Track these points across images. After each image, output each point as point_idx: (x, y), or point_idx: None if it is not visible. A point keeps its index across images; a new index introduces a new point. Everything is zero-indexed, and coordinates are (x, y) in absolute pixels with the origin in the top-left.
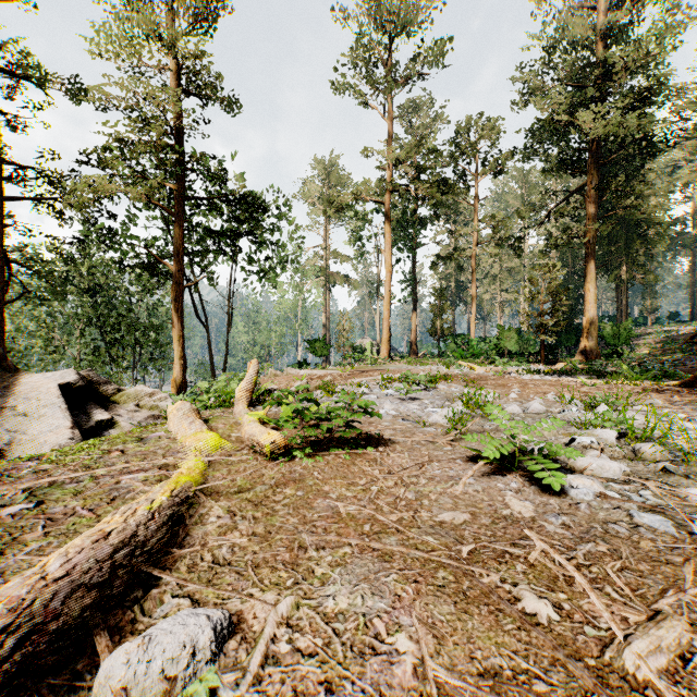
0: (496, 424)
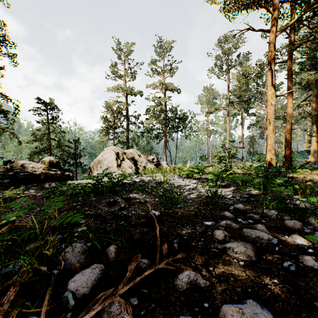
0: None
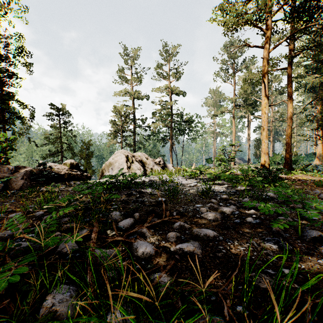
0: None
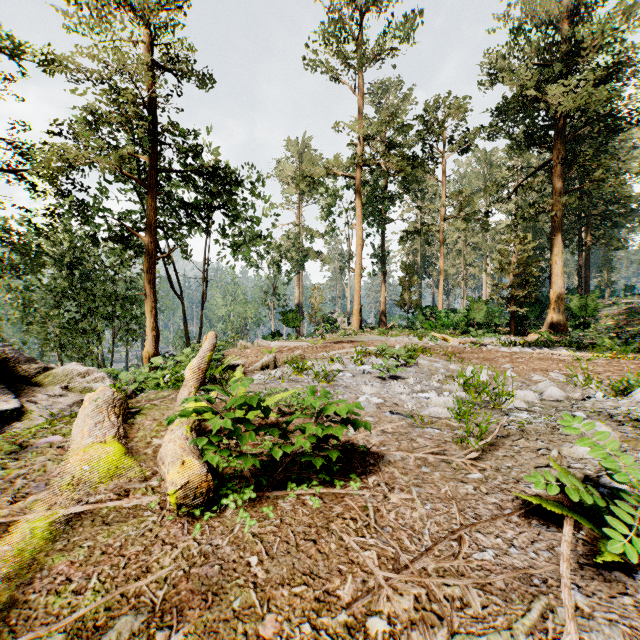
0: (517, 420)
